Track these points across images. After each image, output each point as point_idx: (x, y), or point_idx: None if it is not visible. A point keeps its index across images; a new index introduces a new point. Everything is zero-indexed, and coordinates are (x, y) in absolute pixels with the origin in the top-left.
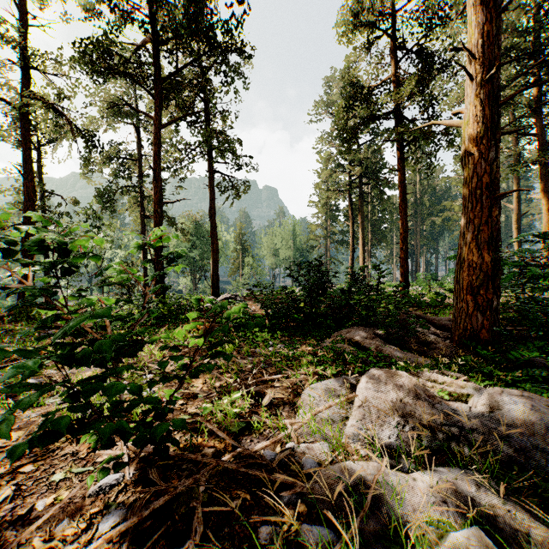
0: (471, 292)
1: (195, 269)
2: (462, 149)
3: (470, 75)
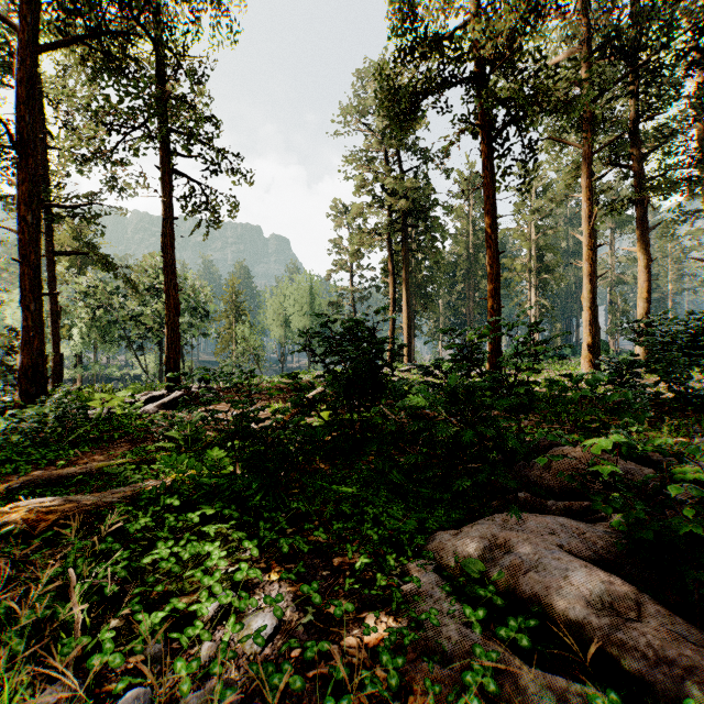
0: None
1: (160, 344)
2: None
3: None
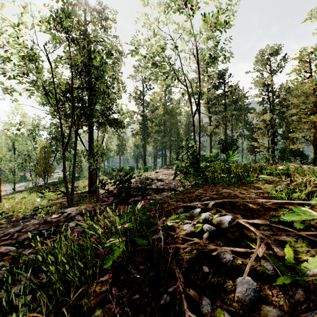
0: None
1: None
2: None
3: None
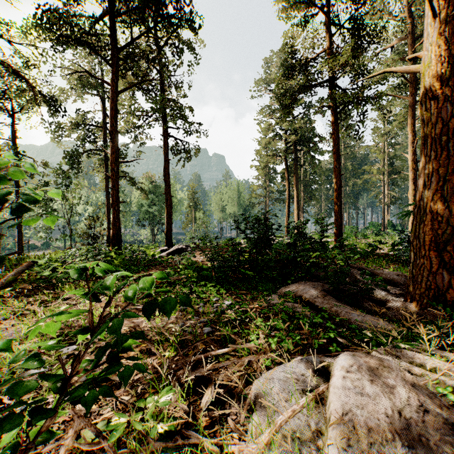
0: (435, 247)
1: (154, 223)
2: (422, 94)
3: (433, 11)
